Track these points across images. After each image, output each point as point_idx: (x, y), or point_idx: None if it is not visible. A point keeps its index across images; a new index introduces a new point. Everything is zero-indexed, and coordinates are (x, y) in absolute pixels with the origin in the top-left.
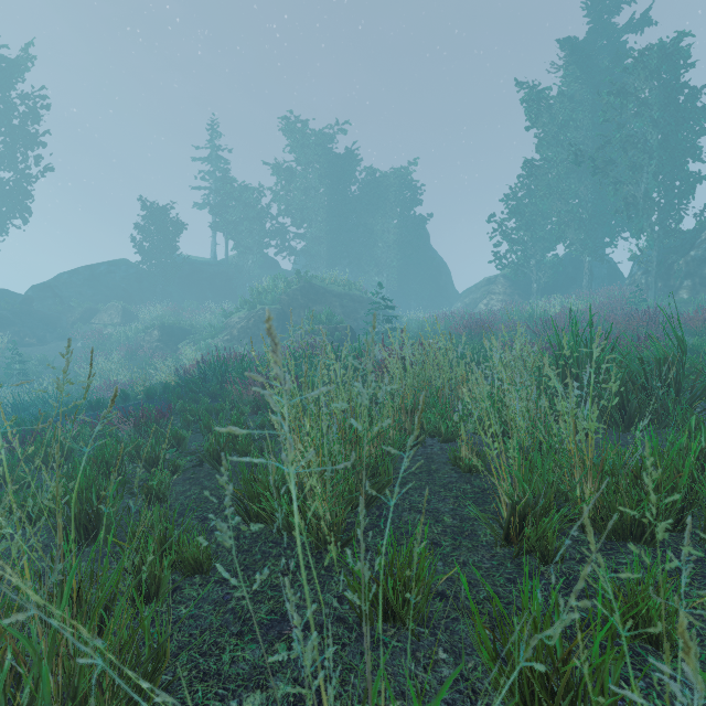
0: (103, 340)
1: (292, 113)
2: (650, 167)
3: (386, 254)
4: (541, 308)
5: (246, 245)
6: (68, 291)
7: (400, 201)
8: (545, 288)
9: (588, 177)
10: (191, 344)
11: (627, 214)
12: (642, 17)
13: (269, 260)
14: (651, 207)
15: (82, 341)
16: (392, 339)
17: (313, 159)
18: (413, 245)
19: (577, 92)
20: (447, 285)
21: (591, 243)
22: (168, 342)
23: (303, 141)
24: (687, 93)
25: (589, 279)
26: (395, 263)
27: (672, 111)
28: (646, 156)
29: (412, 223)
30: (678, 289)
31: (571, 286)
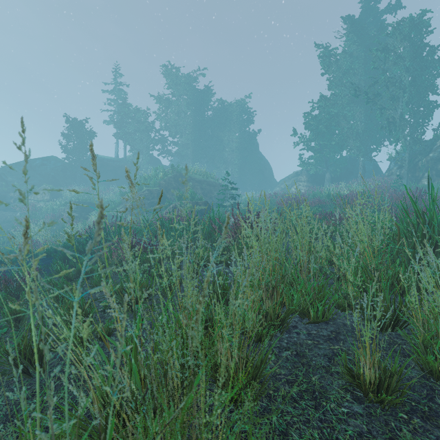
0: (35, 211)
1: (169, 62)
2: (404, 98)
3: (231, 155)
4: (334, 190)
5: (138, 148)
6: (12, 177)
7: (240, 121)
8: (333, 178)
9: (362, 106)
10: (96, 214)
11: (389, 129)
12: (396, 3)
13: (154, 159)
14: (404, 125)
15: (20, 212)
16: (235, 210)
17: (183, 93)
18: (248, 150)
19: (355, 50)
20: (270, 176)
21: (364, 148)
22: (81, 212)
23: (177, 81)
24: (427, 50)
25: (362, 172)
26: (236, 161)
27: (418, 62)
28: (402, 91)
29: (247, 136)
30: (421, 178)
31: (350, 177)
